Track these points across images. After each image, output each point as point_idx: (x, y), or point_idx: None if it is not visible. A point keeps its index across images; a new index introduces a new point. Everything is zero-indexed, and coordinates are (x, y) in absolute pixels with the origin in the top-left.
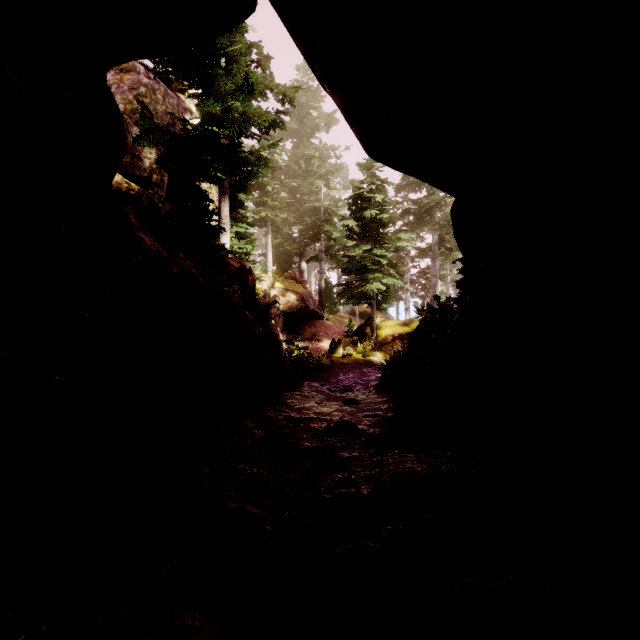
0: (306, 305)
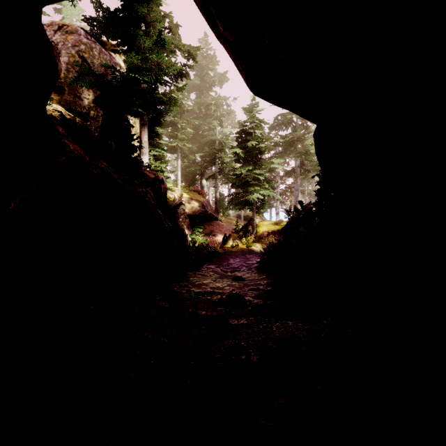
0: (205, 210)
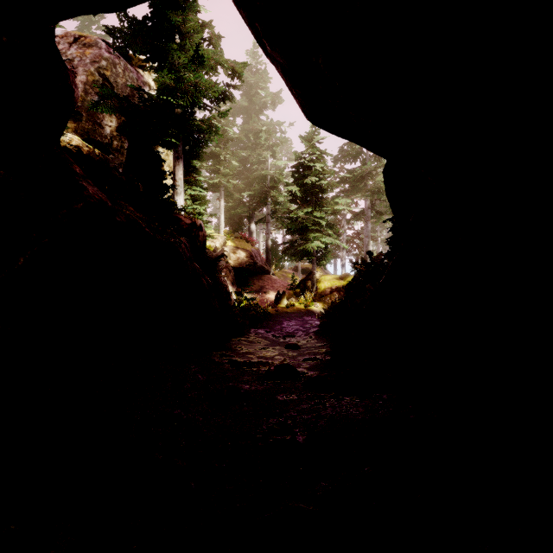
0: (254, 261)
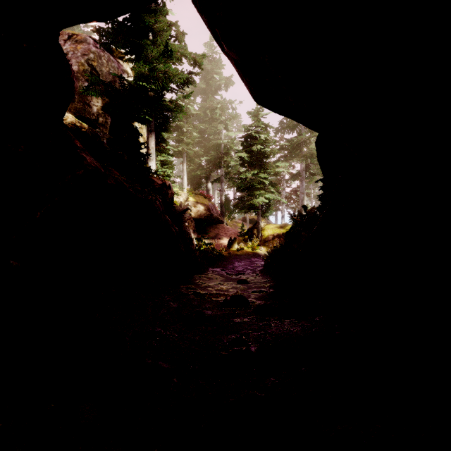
0: (211, 213)
